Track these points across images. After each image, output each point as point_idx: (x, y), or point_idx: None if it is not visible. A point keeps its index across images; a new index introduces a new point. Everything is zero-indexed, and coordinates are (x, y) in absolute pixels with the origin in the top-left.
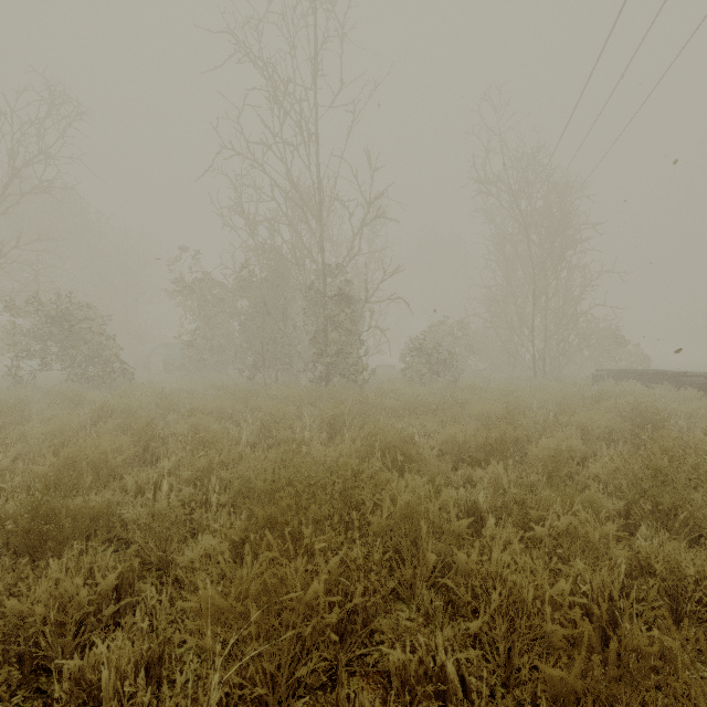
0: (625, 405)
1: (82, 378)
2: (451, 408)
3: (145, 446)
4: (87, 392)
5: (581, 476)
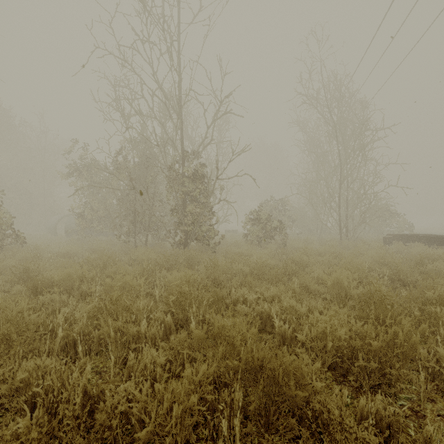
0: None
1: None
2: (293, 271)
3: None
4: None
5: None
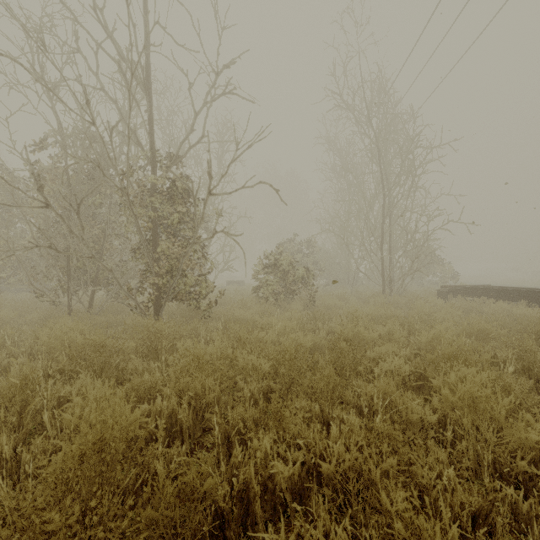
0: None
1: None
2: (349, 361)
3: None
4: None
5: None
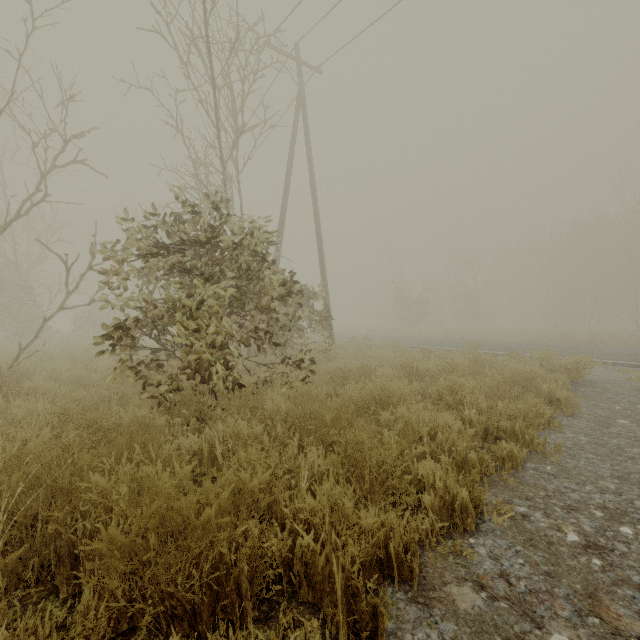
0: None
1: None
2: None
3: None
4: None
5: None
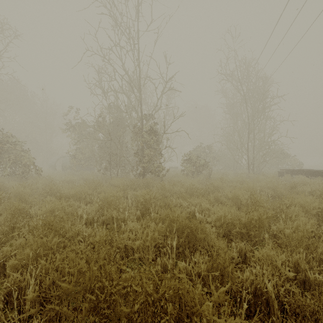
0: (310, 190)
1: (12, 174)
2: (212, 191)
3: (14, 224)
4: (10, 182)
5: (322, 249)
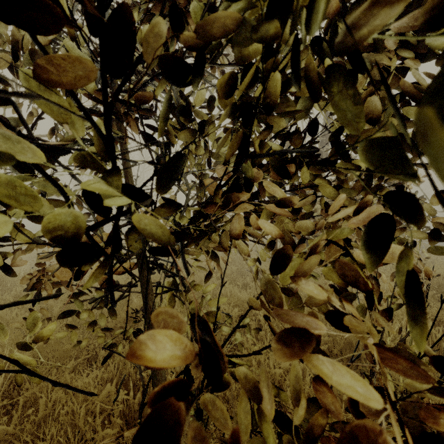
0: None
1: None
2: None
3: None
4: None
5: None
